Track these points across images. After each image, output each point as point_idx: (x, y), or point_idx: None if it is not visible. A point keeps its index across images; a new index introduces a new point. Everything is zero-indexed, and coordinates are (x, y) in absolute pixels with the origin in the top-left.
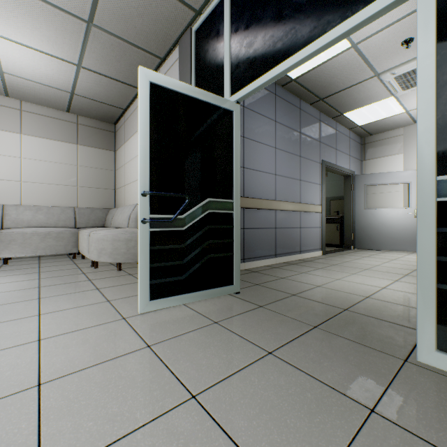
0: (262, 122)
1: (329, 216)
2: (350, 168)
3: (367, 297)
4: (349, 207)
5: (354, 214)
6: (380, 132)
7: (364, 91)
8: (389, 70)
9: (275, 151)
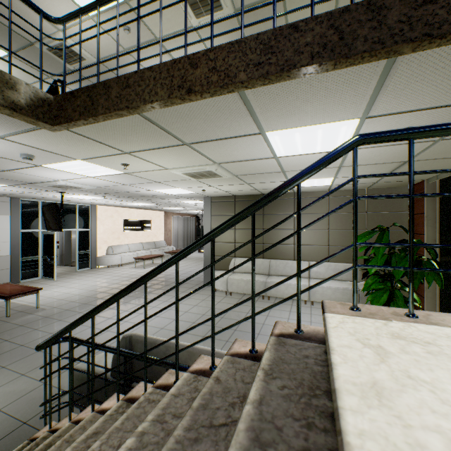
0: None
1: None
2: None
3: None
4: None
5: None
6: None
7: None
8: None
9: None
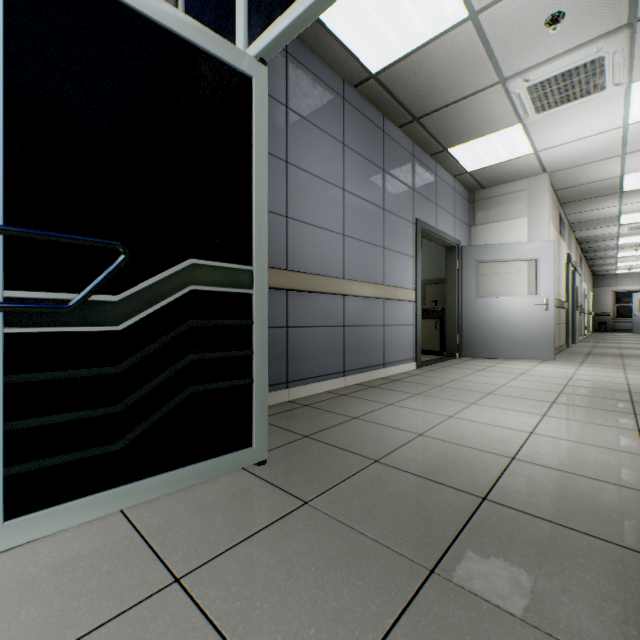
0: (320, 142)
1: (424, 309)
2: (455, 236)
3: (512, 459)
4: (454, 294)
5: (461, 305)
6: (496, 184)
7: (481, 109)
8: (521, 74)
9: (343, 195)
